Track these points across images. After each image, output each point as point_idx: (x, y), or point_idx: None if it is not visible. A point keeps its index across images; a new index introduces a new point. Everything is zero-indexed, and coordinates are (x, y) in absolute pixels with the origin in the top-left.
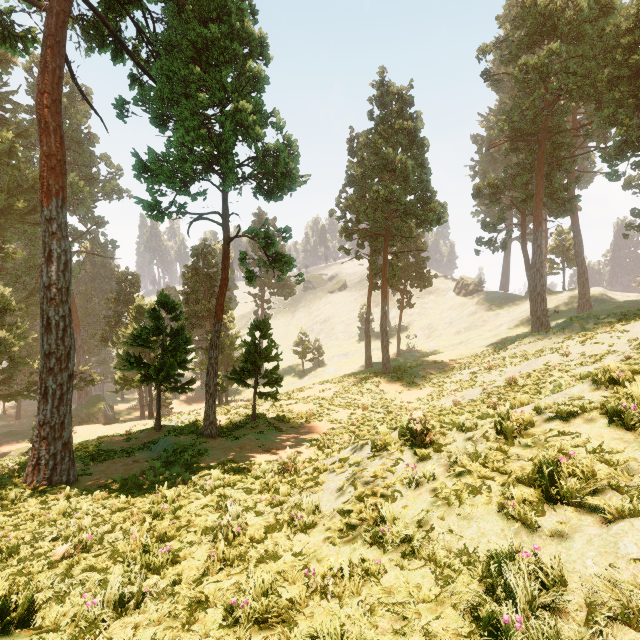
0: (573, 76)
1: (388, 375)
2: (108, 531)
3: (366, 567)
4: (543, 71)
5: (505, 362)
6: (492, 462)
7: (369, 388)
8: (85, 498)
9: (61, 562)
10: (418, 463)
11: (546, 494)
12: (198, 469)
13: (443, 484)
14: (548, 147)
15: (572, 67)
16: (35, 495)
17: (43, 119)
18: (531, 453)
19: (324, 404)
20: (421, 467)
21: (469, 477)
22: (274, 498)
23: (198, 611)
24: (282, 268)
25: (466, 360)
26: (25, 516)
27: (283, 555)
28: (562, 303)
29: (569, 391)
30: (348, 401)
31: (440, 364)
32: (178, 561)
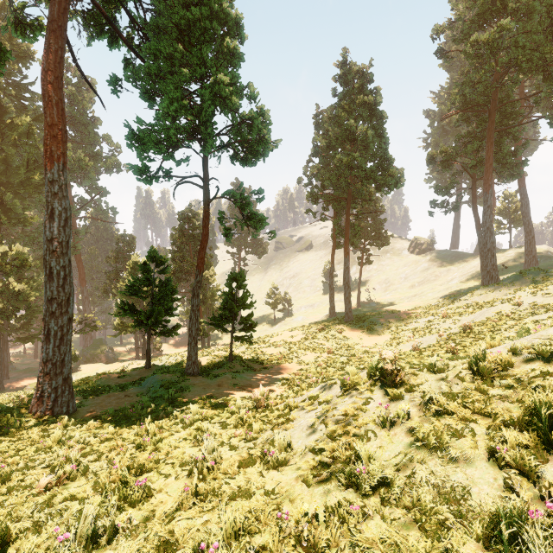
0: (522, 50)
1: (350, 323)
2: (94, 460)
3: (343, 513)
4: (494, 46)
5: (458, 312)
6: (471, 403)
7: (333, 334)
8: (80, 427)
9: (44, 490)
10: (389, 403)
11: (542, 440)
12: (180, 404)
13: (419, 425)
14: (497, 117)
15: (521, 41)
16: (38, 424)
17: (47, 94)
18: (514, 395)
19: (293, 348)
20: (393, 407)
21: (447, 419)
22: (247, 433)
23: (167, 552)
24: (256, 225)
25: (421, 310)
26: (26, 443)
27: (255, 493)
28: (509, 259)
29: (546, 332)
30: (315, 345)
31: (397, 313)
32: (154, 493)
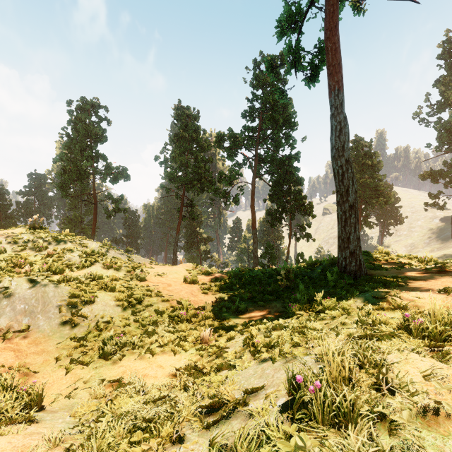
0: None
1: None
2: None
3: None
4: (448, 127)
5: None
6: None
7: None
8: None
9: None
10: None
11: None
12: None
13: None
14: None
15: None
16: None
17: (252, 211)
18: None
19: None
20: None
21: None
22: None
23: None
24: (308, 238)
25: None
26: None
27: None
28: None
29: None
30: None
31: None
32: None
